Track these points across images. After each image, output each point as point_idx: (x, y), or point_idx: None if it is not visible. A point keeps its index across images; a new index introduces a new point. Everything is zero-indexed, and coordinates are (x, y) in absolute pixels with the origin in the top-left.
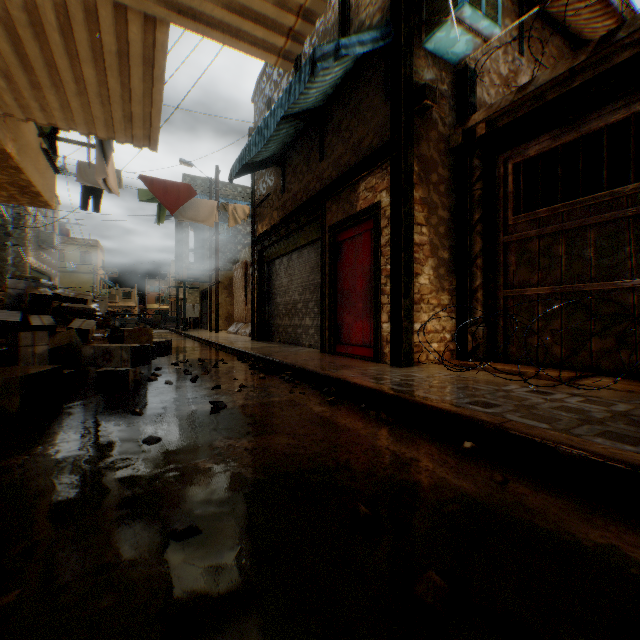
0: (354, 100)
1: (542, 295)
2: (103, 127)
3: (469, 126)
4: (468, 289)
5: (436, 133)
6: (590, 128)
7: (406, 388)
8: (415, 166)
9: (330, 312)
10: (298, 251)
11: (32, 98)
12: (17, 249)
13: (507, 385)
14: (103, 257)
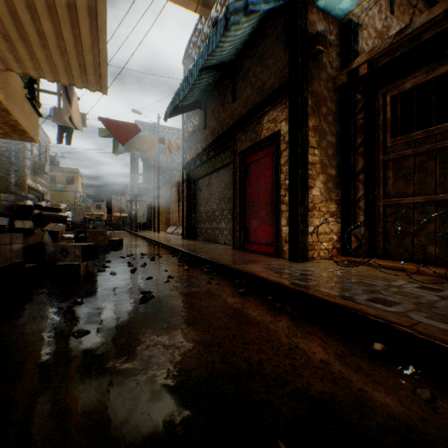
0: (259, 52)
1: (417, 203)
2: (64, 75)
3: (353, 68)
4: (351, 199)
5: (325, 74)
6: None
7: (307, 283)
8: (309, 100)
9: (240, 218)
10: (216, 172)
11: (7, 50)
12: (19, 174)
13: (394, 280)
14: (82, 180)
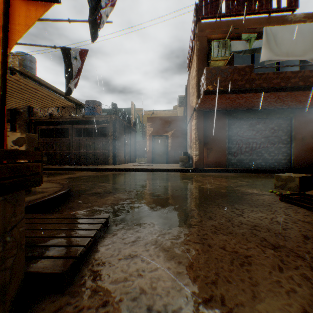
0: None
1: (45, 152)
2: None
3: (32, 119)
4: None
5: (24, 118)
6: (51, 128)
7: None
8: (18, 125)
9: None
10: None
11: None
12: None
13: None
14: None
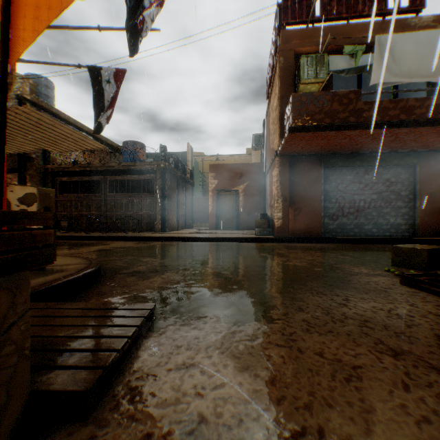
0: None
1: (66, 214)
2: None
3: (48, 167)
4: None
5: (37, 167)
6: (74, 180)
7: None
8: (29, 177)
9: None
10: None
11: None
12: None
13: None
14: None
